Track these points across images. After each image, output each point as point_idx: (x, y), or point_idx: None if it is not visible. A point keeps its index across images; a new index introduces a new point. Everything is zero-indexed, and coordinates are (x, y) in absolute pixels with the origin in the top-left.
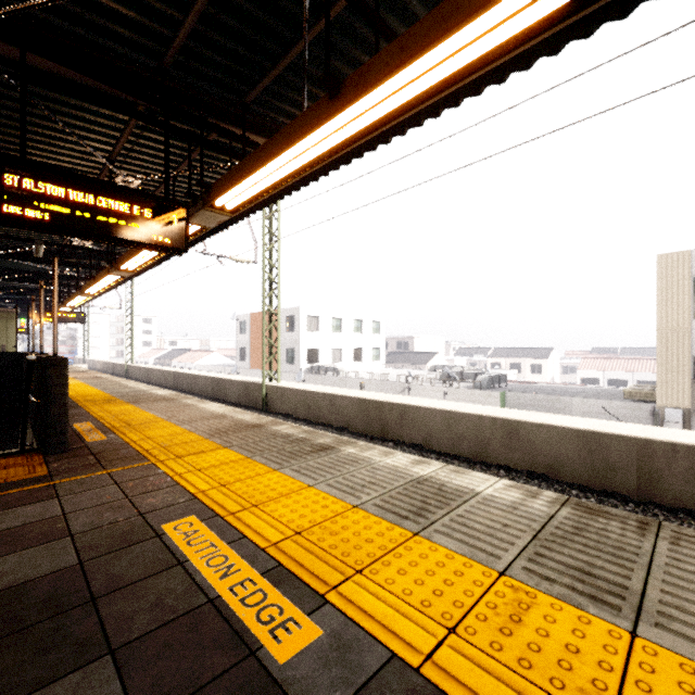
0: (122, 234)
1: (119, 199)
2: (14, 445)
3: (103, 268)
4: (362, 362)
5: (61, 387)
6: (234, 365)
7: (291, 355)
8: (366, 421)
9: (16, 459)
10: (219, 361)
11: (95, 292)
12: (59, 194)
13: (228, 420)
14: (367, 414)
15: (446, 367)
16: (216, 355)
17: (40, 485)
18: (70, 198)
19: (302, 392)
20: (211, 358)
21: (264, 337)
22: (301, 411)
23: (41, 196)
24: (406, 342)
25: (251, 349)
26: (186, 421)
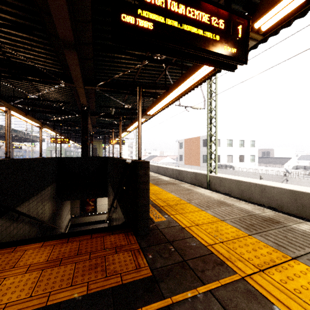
0: (202, 44)
1: (202, 9)
2: (103, 196)
3: (133, 119)
4: (244, 162)
5: (145, 183)
6: (176, 162)
7: (205, 158)
8: (300, 207)
9: (120, 238)
10: (169, 160)
11: (130, 130)
12: (160, 4)
13: (236, 209)
14: (301, 202)
15: (307, 167)
16: (168, 158)
17: (156, 306)
18: (167, 7)
19: (236, 181)
20: (166, 159)
21: (208, 148)
22: (235, 192)
23: (147, 5)
24: (268, 152)
25: (185, 155)
26: (204, 206)
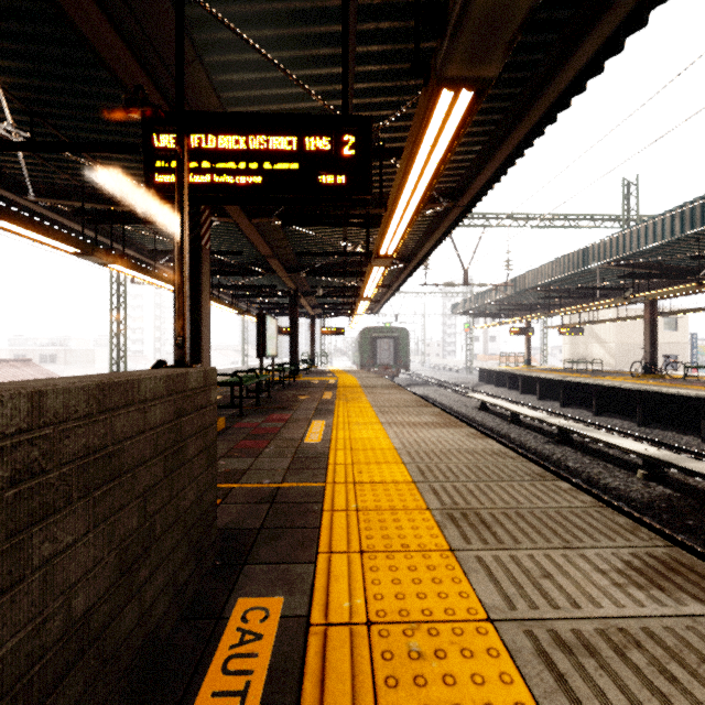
0: None
1: None
2: None
3: None
4: None
5: None
6: None
7: None
8: None
9: None
10: None
11: None
12: None
13: None
14: None
15: None
16: None
17: None
18: None
19: None
20: None
21: None
22: None
23: None
24: None
25: None
26: None
